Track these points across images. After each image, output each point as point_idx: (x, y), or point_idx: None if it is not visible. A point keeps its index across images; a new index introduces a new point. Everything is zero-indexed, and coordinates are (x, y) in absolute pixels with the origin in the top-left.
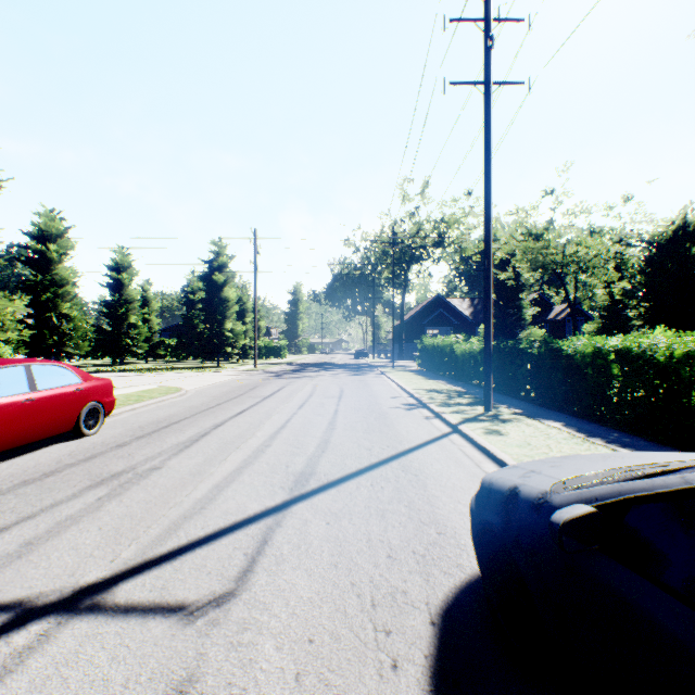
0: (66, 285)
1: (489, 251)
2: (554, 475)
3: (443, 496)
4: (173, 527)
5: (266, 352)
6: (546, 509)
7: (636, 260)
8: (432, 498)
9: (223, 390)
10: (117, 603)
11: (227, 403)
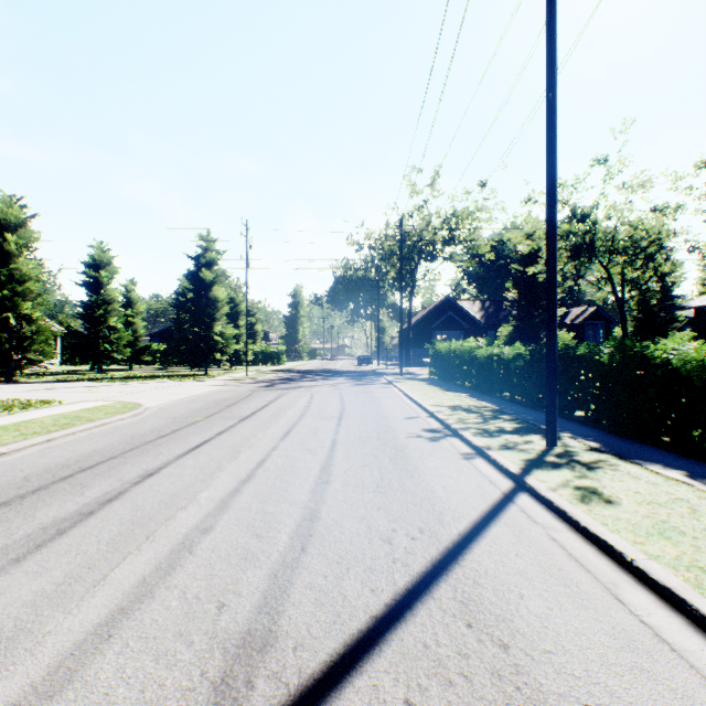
0: (28, 281)
1: (553, 214)
2: None
3: None
4: None
5: (263, 358)
6: None
7: None
8: None
9: (193, 407)
10: None
11: (187, 428)
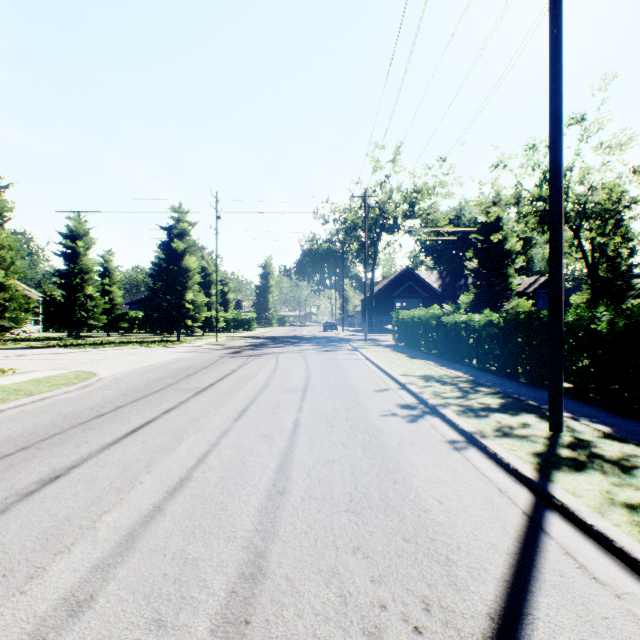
0: (2, 250)
1: (559, 154)
2: None
3: None
4: None
5: (235, 324)
6: None
7: None
8: None
9: (150, 376)
10: None
11: (133, 404)
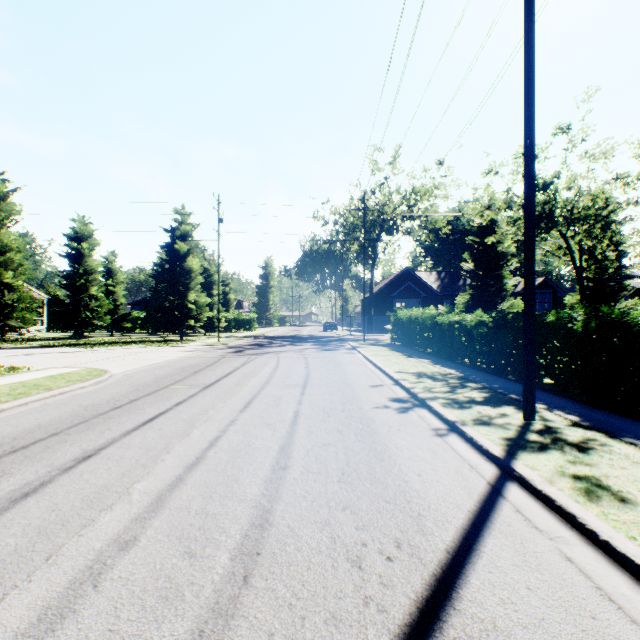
0: (10, 252)
1: (532, 171)
2: None
3: None
4: None
5: (236, 324)
6: None
7: None
8: None
9: (159, 374)
10: None
11: (146, 398)
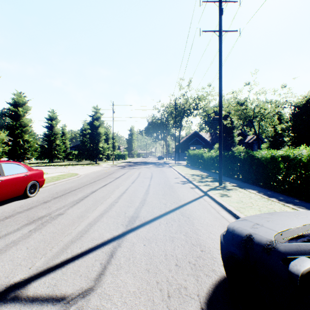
0: (27, 126)
1: (221, 109)
2: (272, 228)
3: (202, 229)
4: (65, 247)
5: (118, 157)
6: (274, 253)
7: (288, 114)
8: (197, 231)
9: (97, 174)
10: (28, 295)
11: (98, 181)
